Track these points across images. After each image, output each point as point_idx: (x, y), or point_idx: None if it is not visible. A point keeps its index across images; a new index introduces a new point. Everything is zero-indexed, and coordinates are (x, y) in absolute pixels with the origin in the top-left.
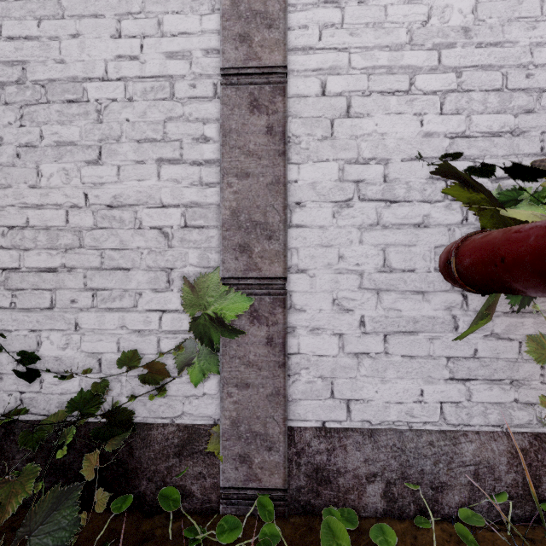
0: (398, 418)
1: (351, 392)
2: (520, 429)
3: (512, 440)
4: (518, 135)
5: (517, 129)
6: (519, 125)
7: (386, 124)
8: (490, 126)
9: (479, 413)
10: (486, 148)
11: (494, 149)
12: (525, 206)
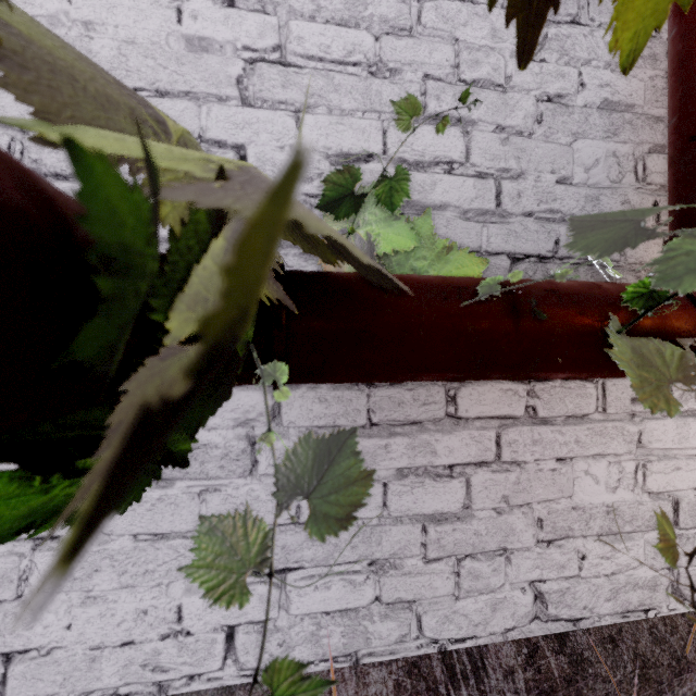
0: (129, 677)
1: (8, 636)
2: (387, 655)
3: (365, 686)
4: (382, 75)
5: (381, 63)
6: (385, 57)
7: (100, 6)
8: (329, 49)
9: (307, 636)
10: (322, 92)
11: (337, 97)
12: (377, 209)
